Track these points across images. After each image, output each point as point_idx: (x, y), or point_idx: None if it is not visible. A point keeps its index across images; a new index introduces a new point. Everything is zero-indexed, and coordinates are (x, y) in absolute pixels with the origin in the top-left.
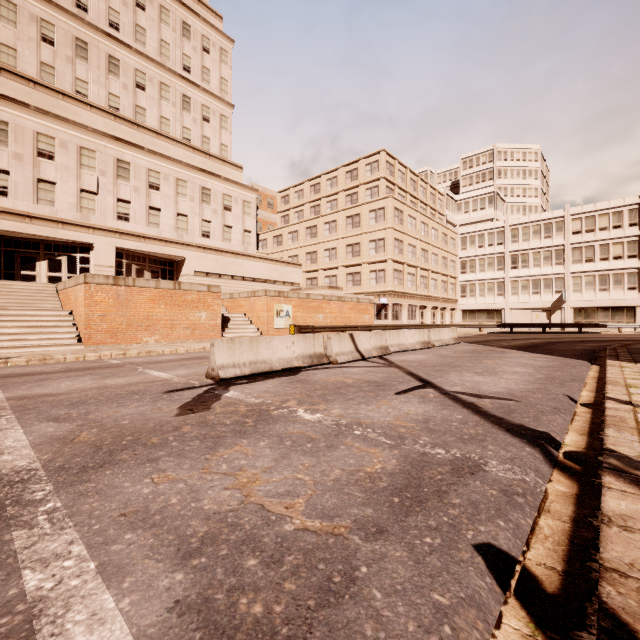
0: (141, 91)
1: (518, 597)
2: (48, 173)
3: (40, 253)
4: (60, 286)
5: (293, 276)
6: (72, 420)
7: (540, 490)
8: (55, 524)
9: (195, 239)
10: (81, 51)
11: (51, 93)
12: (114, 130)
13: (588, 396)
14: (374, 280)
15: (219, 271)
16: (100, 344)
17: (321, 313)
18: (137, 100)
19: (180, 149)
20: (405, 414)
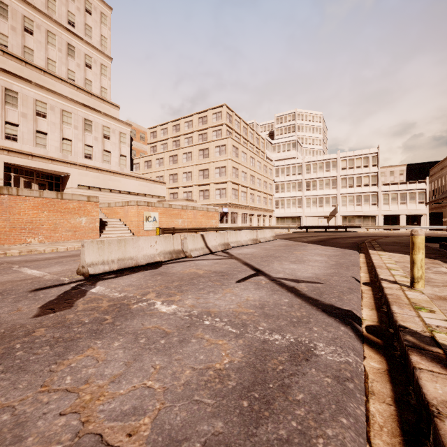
0: (29, 35)
1: None
2: None
3: None
4: None
5: (159, 191)
6: None
7: (361, 369)
8: None
9: (78, 159)
10: None
11: None
12: (2, 63)
13: (365, 277)
14: (218, 195)
15: (99, 185)
16: None
17: (180, 218)
18: (25, 41)
19: (65, 86)
20: (245, 301)
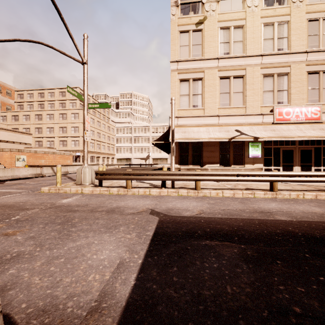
0: None
1: None
2: None
3: None
4: None
5: (26, 140)
6: None
7: None
8: None
9: None
10: None
11: None
12: None
13: None
14: (74, 144)
15: None
16: None
17: (43, 159)
18: None
19: None
20: None
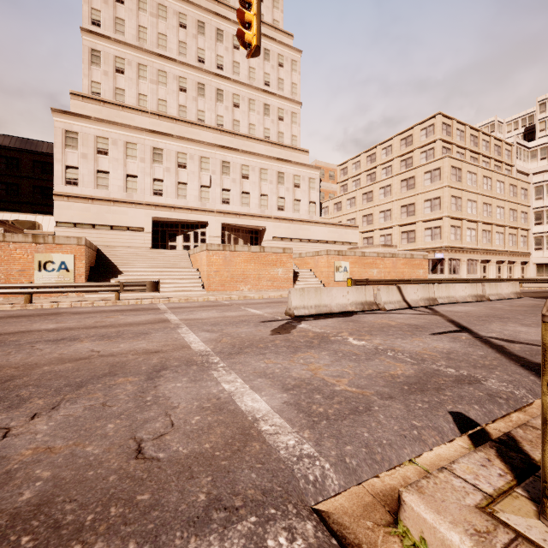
0: (236, 109)
1: (470, 436)
2: (183, 177)
3: (179, 230)
4: (191, 252)
5: (351, 237)
6: (216, 332)
7: (526, 401)
8: (227, 371)
9: (273, 212)
10: (201, 91)
11: (184, 124)
12: (220, 141)
13: None
14: (429, 237)
15: (290, 236)
16: (215, 291)
17: (375, 268)
18: (234, 116)
19: (262, 146)
20: (432, 347)
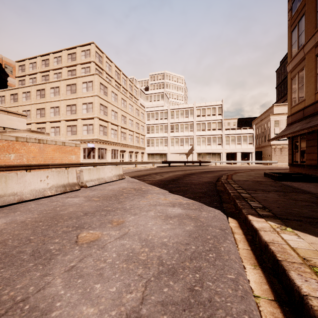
0: None
1: None
2: None
3: None
4: None
5: (16, 123)
6: None
7: None
8: None
9: None
10: None
11: None
12: None
13: None
14: (86, 131)
15: None
16: None
17: (13, 153)
18: None
19: None
20: None
